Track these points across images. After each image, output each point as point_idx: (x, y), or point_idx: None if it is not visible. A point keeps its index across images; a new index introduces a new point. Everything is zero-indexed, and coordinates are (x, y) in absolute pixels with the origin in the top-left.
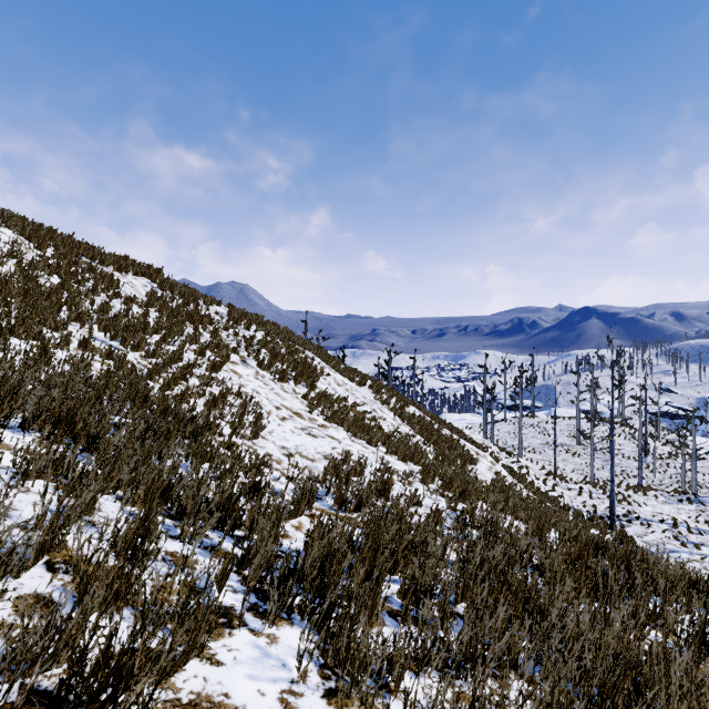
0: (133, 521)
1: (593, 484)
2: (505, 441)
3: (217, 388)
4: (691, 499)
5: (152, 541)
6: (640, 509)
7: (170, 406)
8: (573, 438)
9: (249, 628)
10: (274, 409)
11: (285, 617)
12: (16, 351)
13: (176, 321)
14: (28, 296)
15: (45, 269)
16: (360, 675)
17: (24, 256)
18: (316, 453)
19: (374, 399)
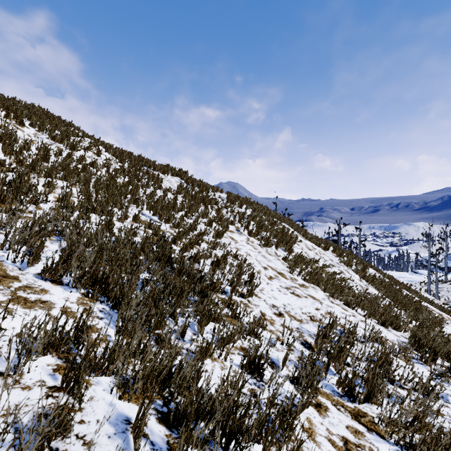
0: None
1: None
2: (447, 299)
3: (220, 251)
4: None
5: None
6: None
7: (184, 266)
8: None
9: None
10: (262, 269)
11: None
12: (91, 223)
13: (194, 203)
14: (109, 188)
15: (122, 173)
16: None
17: (112, 166)
18: (302, 313)
19: (339, 262)
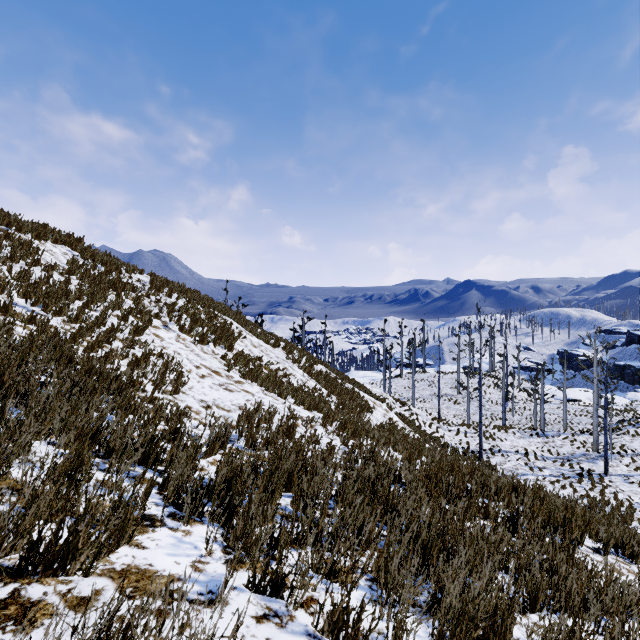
0: (70, 451)
1: (468, 426)
2: (401, 393)
3: (140, 350)
4: (539, 433)
5: (86, 469)
6: (502, 443)
7: (94, 365)
8: (455, 389)
9: (169, 527)
10: (194, 368)
11: (198, 520)
12: None
13: (99, 288)
14: None
15: None
16: (253, 549)
17: None
18: (232, 405)
19: (287, 358)
